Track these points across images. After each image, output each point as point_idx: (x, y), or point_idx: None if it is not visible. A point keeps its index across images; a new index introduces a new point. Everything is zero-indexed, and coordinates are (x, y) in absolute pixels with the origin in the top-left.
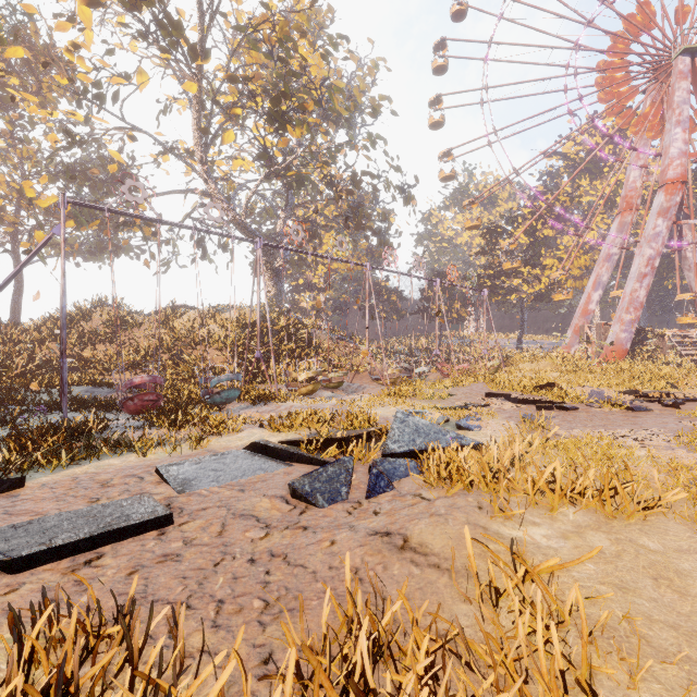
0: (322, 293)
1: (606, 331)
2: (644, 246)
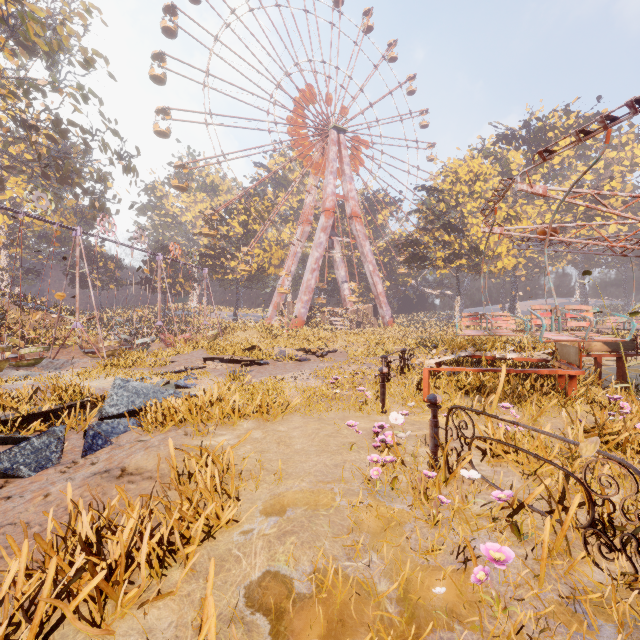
0: (5, 250)
1: (293, 307)
2: (314, 250)
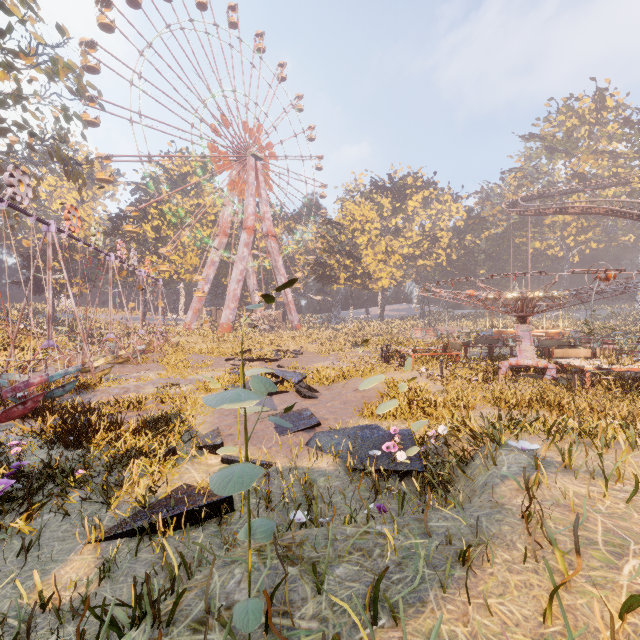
0: None
1: (219, 313)
2: (239, 263)
